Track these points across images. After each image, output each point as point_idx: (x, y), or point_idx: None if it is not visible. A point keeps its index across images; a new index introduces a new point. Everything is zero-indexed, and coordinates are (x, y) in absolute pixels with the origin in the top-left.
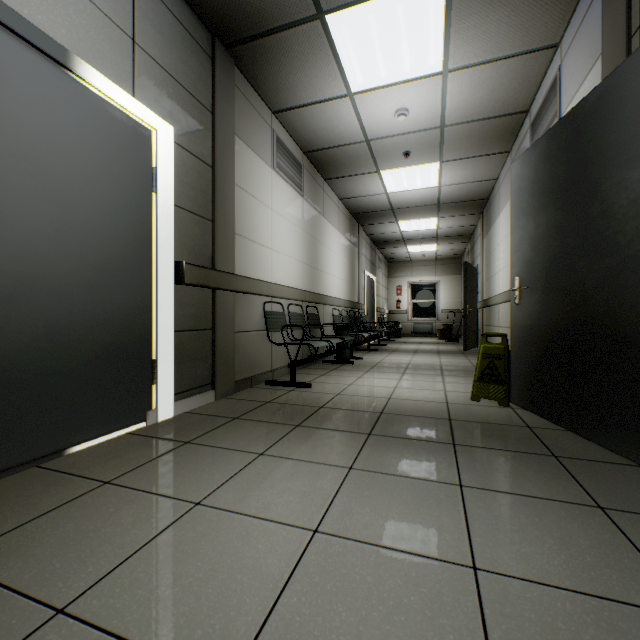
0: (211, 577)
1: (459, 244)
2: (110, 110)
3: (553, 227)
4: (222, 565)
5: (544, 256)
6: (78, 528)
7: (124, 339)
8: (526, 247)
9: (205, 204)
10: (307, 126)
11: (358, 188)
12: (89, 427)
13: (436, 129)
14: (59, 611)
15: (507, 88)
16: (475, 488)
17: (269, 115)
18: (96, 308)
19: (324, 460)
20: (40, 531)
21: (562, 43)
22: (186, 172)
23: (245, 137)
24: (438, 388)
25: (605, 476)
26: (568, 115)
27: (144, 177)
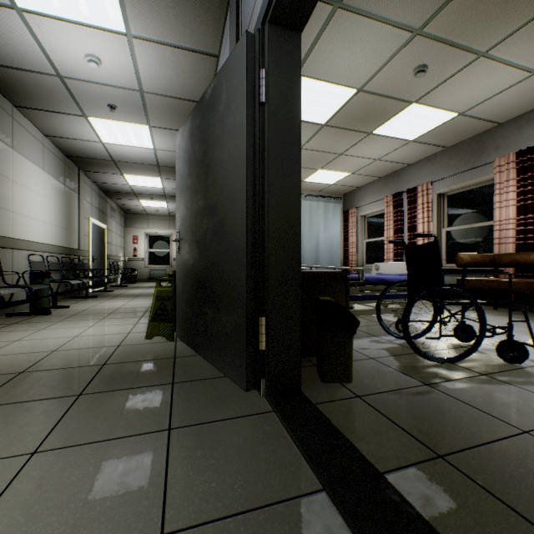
0: None
1: None
2: None
3: (194, 191)
4: None
5: (191, 214)
6: None
7: None
8: (183, 206)
9: None
10: None
11: (66, 128)
12: None
13: (137, 92)
14: None
15: (190, 77)
16: (51, 450)
17: None
18: None
19: None
20: None
21: (221, 56)
22: None
23: None
24: (125, 331)
25: (199, 393)
26: (200, 102)
27: None
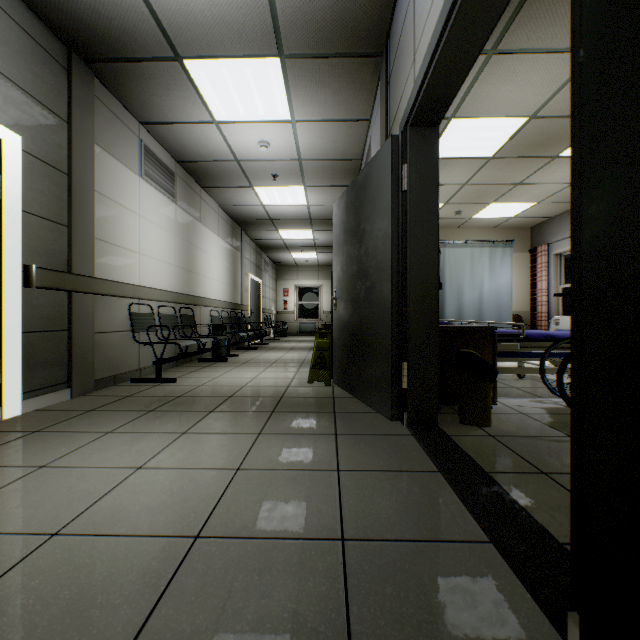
0: (49, 499)
1: None
2: None
3: (349, 257)
4: (59, 493)
5: (346, 276)
6: None
7: None
8: (339, 268)
9: (60, 210)
10: (178, 140)
11: (236, 198)
12: None
13: (296, 161)
14: None
15: (343, 141)
16: (268, 434)
17: (136, 125)
18: None
19: (165, 430)
20: None
21: (372, 120)
22: (37, 179)
23: (108, 146)
24: (289, 376)
25: (354, 419)
26: (354, 182)
27: None
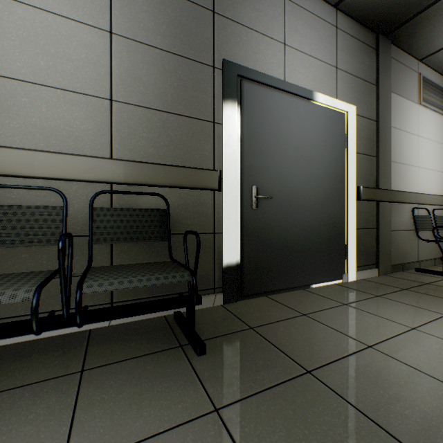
0: None
1: None
2: (327, 112)
3: None
4: None
5: None
6: (348, 319)
7: (332, 232)
8: None
9: (371, 147)
10: None
11: None
12: (319, 276)
13: None
14: (369, 346)
15: None
16: None
17: (415, 64)
18: (322, 216)
19: None
20: (331, 315)
21: None
22: (361, 130)
23: (397, 90)
24: None
25: None
26: None
27: (341, 141)
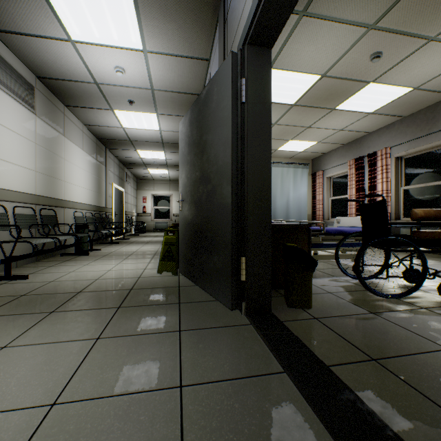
0: None
1: None
2: None
3: (193, 165)
4: None
5: (190, 182)
6: None
7: None
8: (184, 176)
9: None
10: (34, 54)
11: (98, 119)
12: None
13: (149, 90)
14: None
15: (188, 77)
16: (108, 338)
17: None
18: None
19: None
20: None
21: (211, 60)
22: None
23: None
24: (142, 267)
25: (198, 310)
26: (197, 100)
27: None
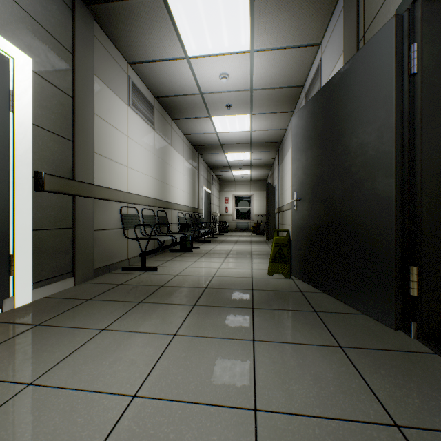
0: None
1: (265, 171)
2: None
3: (316, 160)
4: None
5: (311, 179)
6: None
7: None
8: (300, 172)
9: (65, 126)
10: (156, 77)
11: (197, 127)
12: None
13: (247, 91)
14: None
15: (291, 69)
16: (263, 341)
17: (126, 65)
18: None
19: (155, 330)
20: None
21: (322, 43)
22: (46, 98)
23: (104, 78)
24: (247, 267)
25: (344, 323)
26: (324, 87)
27: None
